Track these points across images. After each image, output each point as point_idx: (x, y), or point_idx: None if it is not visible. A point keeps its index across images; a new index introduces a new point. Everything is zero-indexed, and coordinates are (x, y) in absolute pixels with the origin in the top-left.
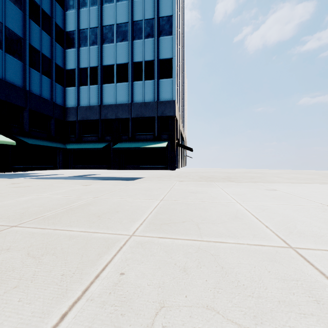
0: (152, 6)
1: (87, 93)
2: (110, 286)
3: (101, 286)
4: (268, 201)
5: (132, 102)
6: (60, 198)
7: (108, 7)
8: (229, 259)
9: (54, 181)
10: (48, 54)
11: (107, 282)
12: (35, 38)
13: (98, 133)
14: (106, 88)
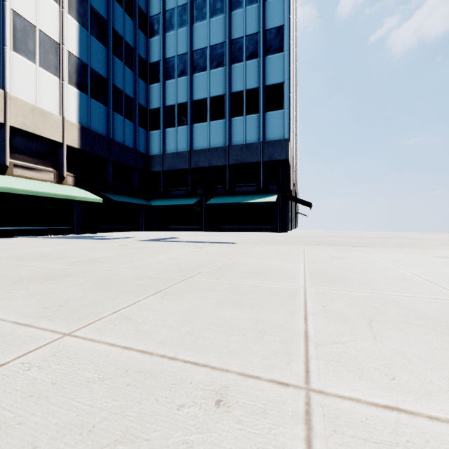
0: (257, 16)
1: (174, 136)
2: (322, 311)
3: (314, 310)
4: (440, 267)
5: (230, 144)
6: (193, 258)
7: (200, 27)
8: (412, 304)
9: (158, 243)
10: (131, 93)
11: (316, 309)
12: (118, 76)
13: (187, 186)
14: (197, 129)
